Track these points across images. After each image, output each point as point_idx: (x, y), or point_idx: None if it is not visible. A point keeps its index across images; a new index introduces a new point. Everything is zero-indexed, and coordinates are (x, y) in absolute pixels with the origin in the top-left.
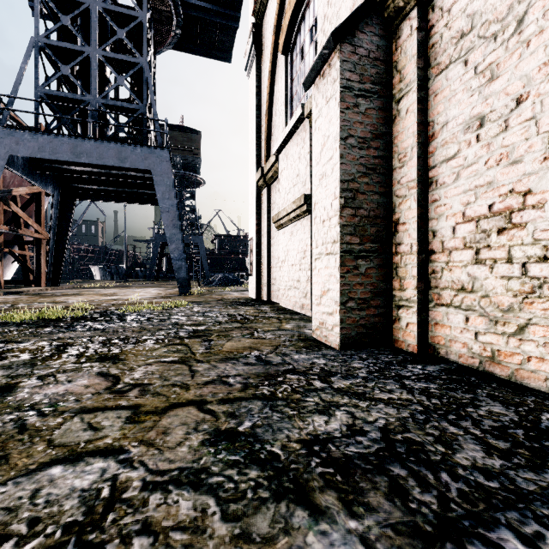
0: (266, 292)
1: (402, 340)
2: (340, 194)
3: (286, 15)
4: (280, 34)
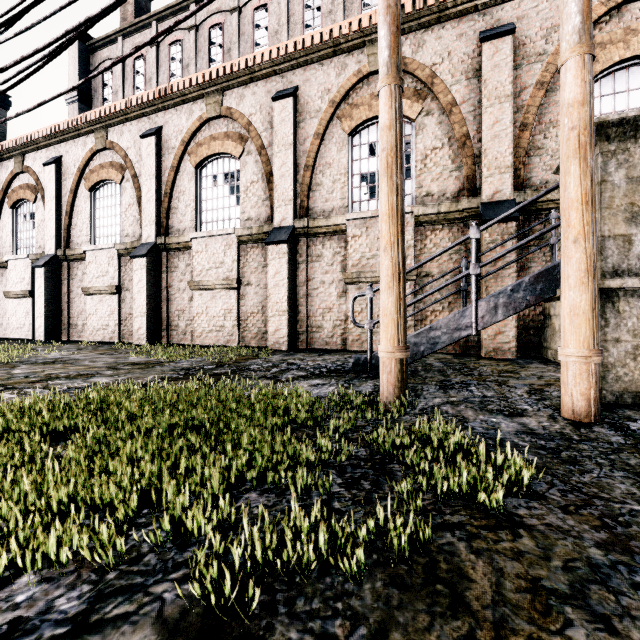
0: None
1: (64, 337)
2: (45, 303)
3: (15, 195)
4: (8, 195)
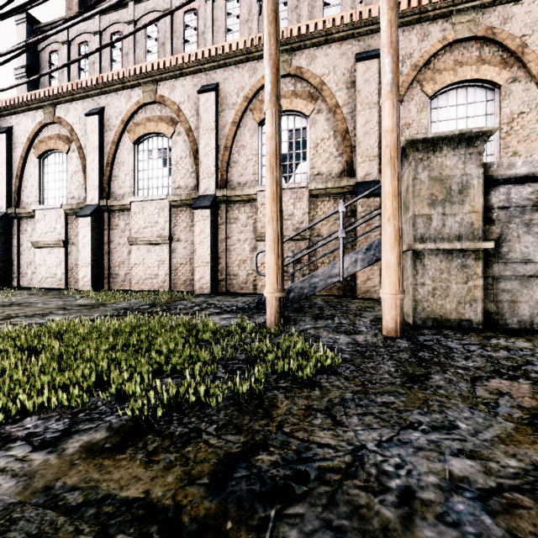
0: None
1: (15, 285)
2: None
3: None
4: None
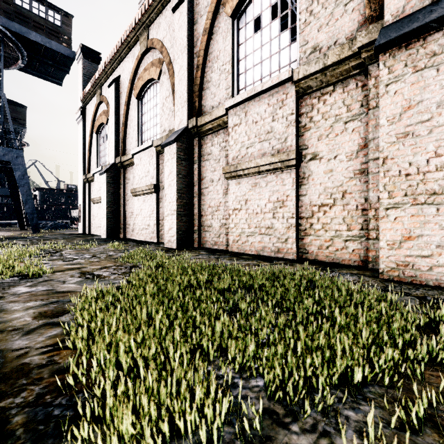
0: (88, 230)
1: (121, 236)
2: (106, 205)
3: (97, 123)
4: (95, 124)
